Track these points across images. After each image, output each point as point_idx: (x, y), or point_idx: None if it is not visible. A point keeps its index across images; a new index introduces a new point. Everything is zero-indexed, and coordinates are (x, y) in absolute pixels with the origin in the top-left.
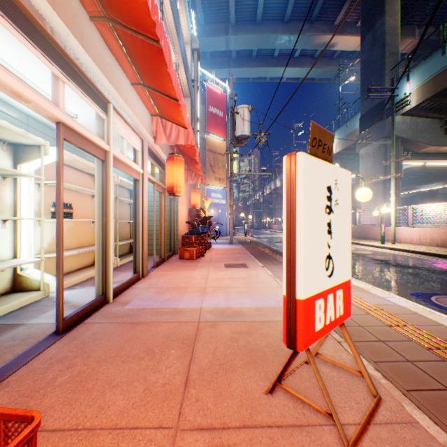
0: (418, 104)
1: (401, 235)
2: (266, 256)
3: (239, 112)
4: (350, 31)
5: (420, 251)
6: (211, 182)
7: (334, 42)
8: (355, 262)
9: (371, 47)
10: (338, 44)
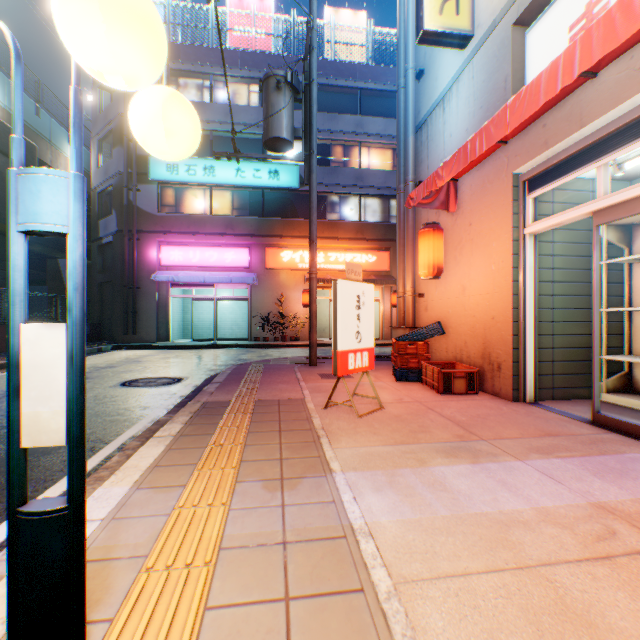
0: None
1: None
2: None
3: None
4: None
5: None
6: None
7: None
8: None
9: None
10: None
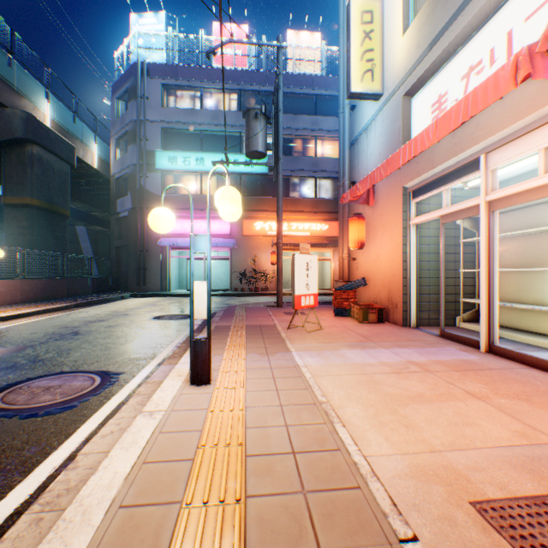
0: None
1: None
2: None
3: None
4: None
5: None
6: None
7: None
8: None
9: None
10: None
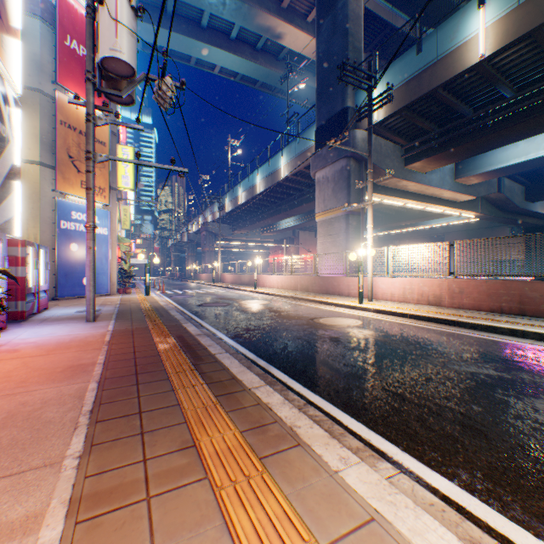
0: (387, 116)
1: (379, 289)
2: (147, 387)
3: (107, 1)
4: (301, 24)
5: (428, 316)
6: (71, 190)
7: (282, 32)
8: (376, 365)
9: (332, 35)
10: (286, 37)
